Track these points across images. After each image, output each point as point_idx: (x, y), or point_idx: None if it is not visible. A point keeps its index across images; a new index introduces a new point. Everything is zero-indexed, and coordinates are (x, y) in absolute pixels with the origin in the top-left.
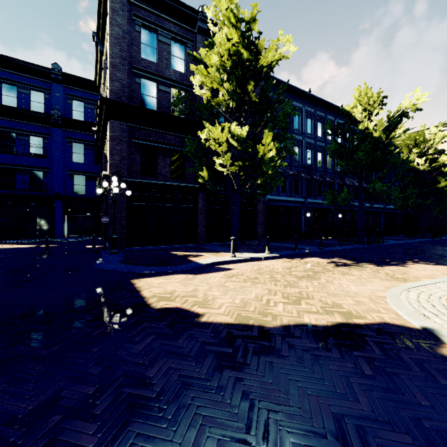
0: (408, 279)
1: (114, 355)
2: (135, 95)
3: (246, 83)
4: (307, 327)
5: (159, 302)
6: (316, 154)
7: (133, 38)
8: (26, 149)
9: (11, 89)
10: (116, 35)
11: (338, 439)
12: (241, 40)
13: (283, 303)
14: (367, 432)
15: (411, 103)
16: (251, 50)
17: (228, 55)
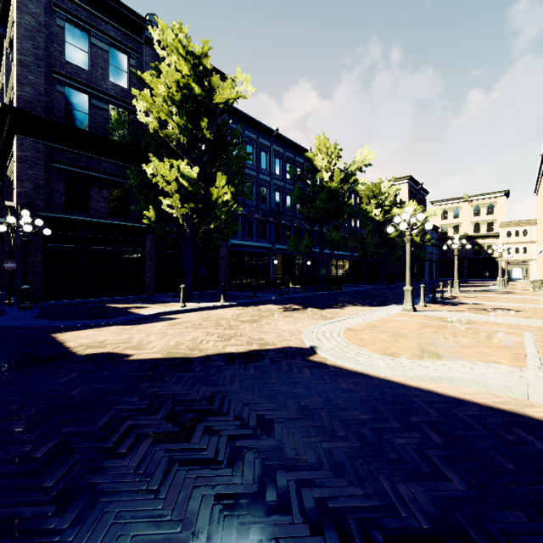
0: (334, 318)
1: (35, 388)
2: (56, 107)
3: (199, 119)
4: (225, 354)
5: (87, 350)
6: (285, 197)
7: (54, 33)
8: None
9: None
10: (28, 25)
11: (207, 401)
12: (192, 73)
13: (216, 341)
14: (227, 396)
15: (362, 158)
16: (203, 86)
17: (178, 87)
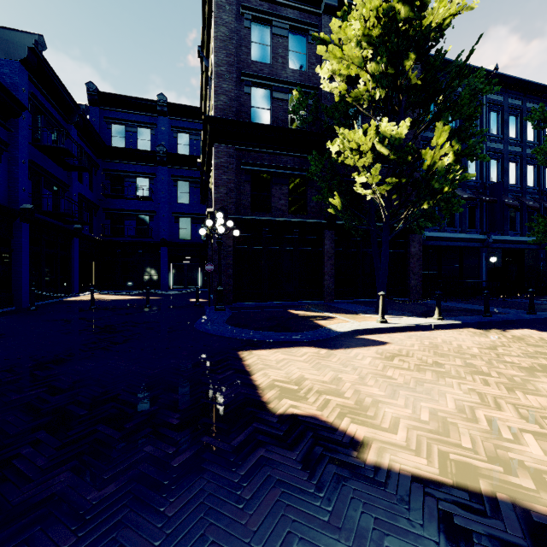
0: None
1: (201, 540)
2: (244, 109)
3: (403, 58)
4: None
5: (281, 400)
6: (507, 164)
7: (242, 37)
8: (134, 192)
9: (120, 129)
10: (222, 36)
11: None
12: None
13: (534, 435)
14: None
15: None
16: (412, 2)
17: (375, 18)
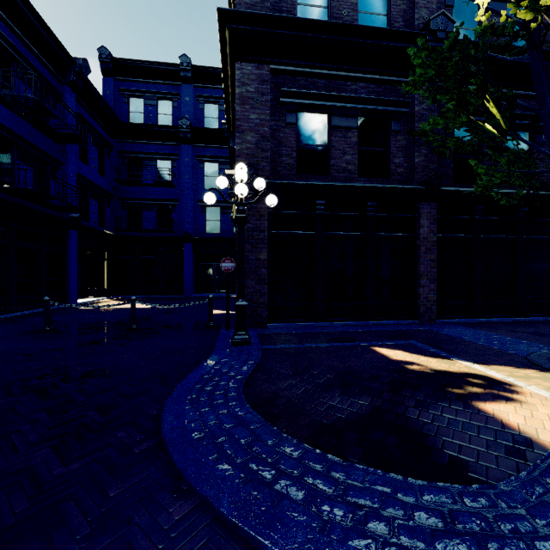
0: None
1: None
2: (285, 7)
3: None
4: None
5: None
6: None
7: None
8: (153, 178)
9: (138, 103)
10: None
11: None
12: None
13: None
14: None
15: None
16: None
17: None
